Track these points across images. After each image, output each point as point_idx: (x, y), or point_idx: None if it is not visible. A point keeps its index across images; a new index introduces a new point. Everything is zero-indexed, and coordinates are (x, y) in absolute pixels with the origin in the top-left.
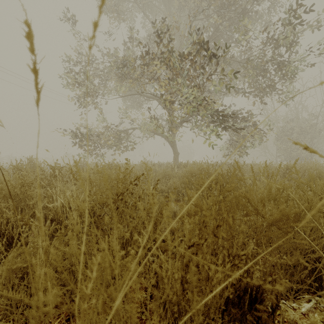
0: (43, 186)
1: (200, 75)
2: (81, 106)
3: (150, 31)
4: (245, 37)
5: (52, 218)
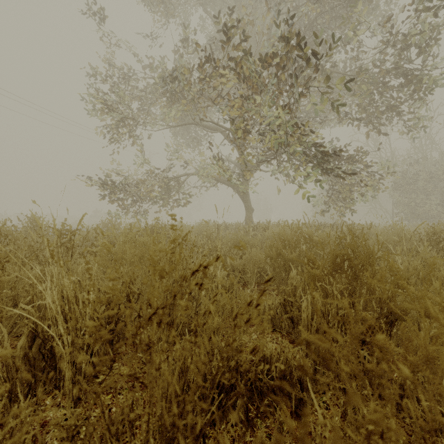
0: (42, 262)
1: (290, 89)
2: (112, 141)
3: (212, 36)
4: (358, 33)
5: (33, 332)
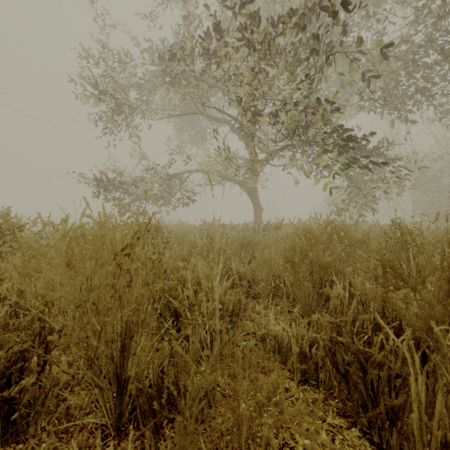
0: None
1: (309, 56)
2: (106, 132)
3: None
4: None
5: None
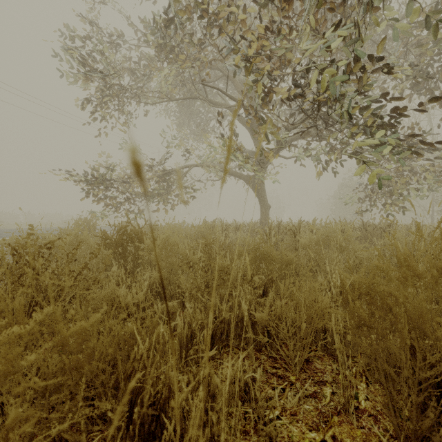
0: None
1: None
2: (94, 121)
3: None
4: None
5: None
